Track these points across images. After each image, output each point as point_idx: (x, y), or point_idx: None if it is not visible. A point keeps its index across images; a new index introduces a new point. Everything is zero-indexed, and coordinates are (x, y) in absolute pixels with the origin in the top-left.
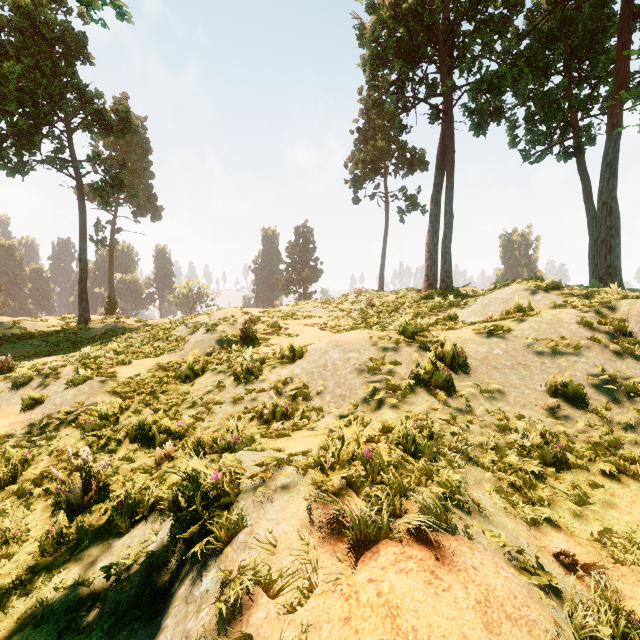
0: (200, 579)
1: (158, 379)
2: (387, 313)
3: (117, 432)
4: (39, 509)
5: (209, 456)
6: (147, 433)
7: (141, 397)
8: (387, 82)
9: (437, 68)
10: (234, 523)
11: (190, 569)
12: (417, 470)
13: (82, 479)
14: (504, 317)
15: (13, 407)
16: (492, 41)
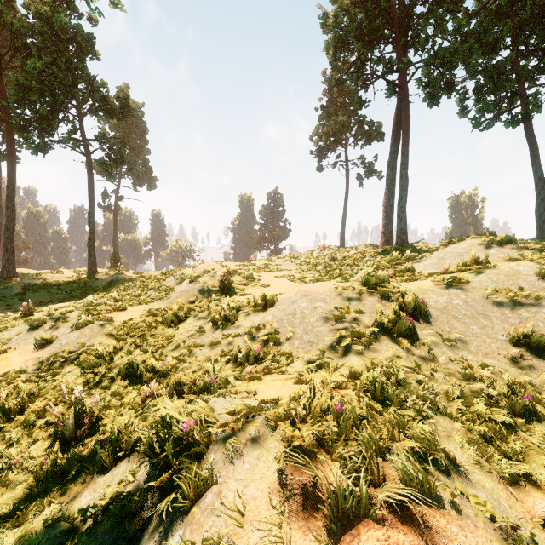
0: (167, 539)
1: (148, 324)
2: (348, 266)
3: (110, 371)
4: (40, 439)
5: (188, 397)
6: (136, 372)
7: (133, 339)
8: (348, 63)
9: (393, 48)
10: (202, 480)
11: (159, 522)
12: (388, 423)
13: (77, 414)
14: (461, 269)
15: (29, 346)
16: (444, 20)
